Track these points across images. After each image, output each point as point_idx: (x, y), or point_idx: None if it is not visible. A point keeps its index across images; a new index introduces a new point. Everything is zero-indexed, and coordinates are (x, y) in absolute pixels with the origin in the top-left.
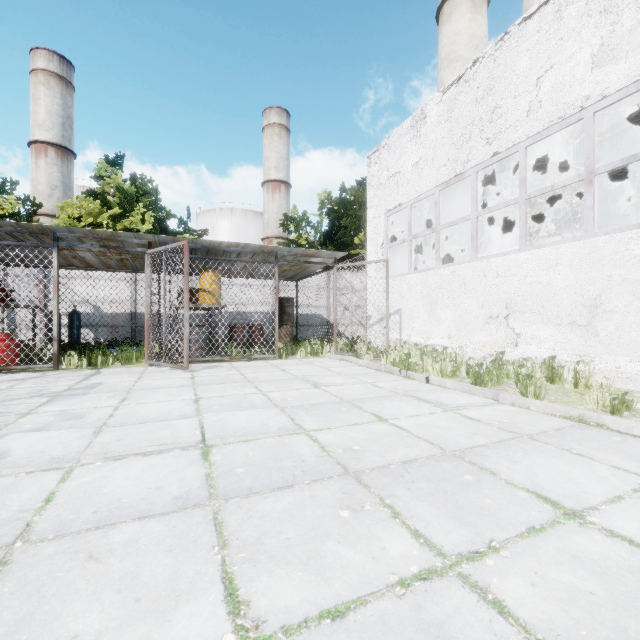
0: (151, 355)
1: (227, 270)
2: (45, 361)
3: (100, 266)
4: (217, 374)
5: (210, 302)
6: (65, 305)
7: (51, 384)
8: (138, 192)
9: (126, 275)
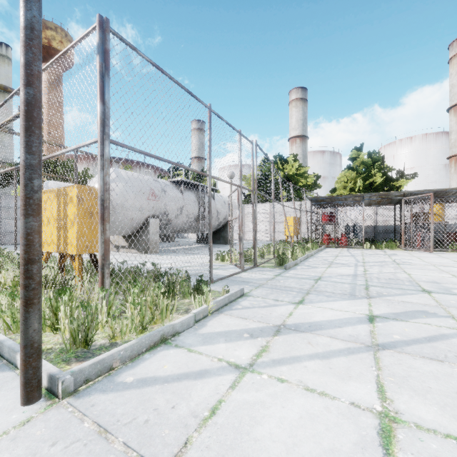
0: (404, 245)
1: (441, 200)
2: (356, 245)
3: (365, 204)
4: (452, 256)
5: (437, 220)
6: (343, 222)
7: (375, 252)
8: (372, 161)
9: (371, 206)
